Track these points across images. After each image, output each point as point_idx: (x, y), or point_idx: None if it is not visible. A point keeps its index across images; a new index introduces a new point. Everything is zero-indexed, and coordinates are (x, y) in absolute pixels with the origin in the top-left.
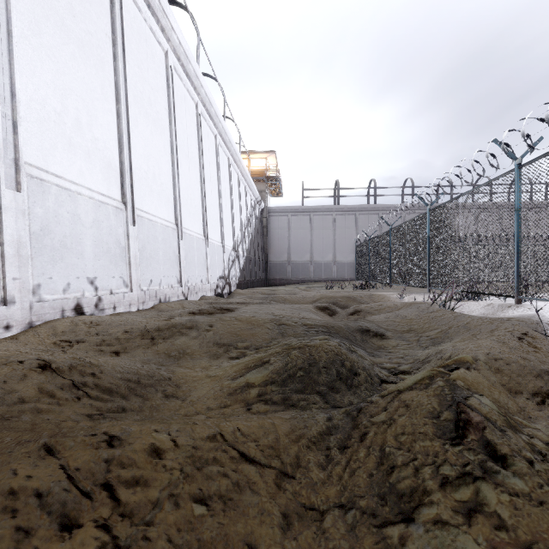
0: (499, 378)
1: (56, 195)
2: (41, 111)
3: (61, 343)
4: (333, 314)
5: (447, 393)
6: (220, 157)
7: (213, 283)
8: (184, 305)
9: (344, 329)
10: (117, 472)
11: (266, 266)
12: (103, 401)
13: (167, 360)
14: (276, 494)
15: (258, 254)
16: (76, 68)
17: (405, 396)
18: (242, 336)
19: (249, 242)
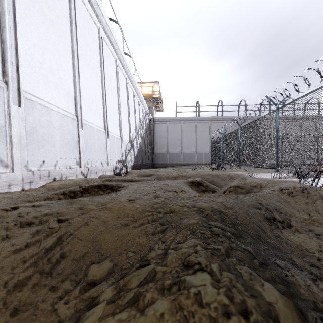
0: None
1: None
2: None
3: None
4: (206, 190)
5: None
6: (120, 76)
7: (112, 165)
8: (76, 184)
9: (250, 221)
10: None
11: (153, 155)
12: None
13: None
14: None
15: (147, 147)
16: None
17: None
18: (102, 247)
19: (141, 138)
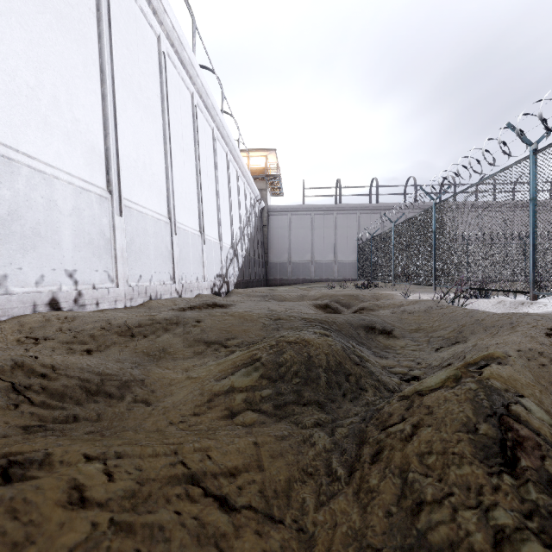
0: (536, 380)
1: (27, 177)
2: (10, 83)
3: (25, 340)
4: (334, 312)
5: (483, 399)
6: (218, 152)
7: (209, 281)
8: (176, 303)
9: (347, 326)
10: (0, 526)
11: (266, 266)
12: (50, 408)
13: (145, 360)
14: (255, 546)
15: (258, 253)
16: (54, 40)
17: (427, 403)
18: (233, 333)
19: (248, 241)
